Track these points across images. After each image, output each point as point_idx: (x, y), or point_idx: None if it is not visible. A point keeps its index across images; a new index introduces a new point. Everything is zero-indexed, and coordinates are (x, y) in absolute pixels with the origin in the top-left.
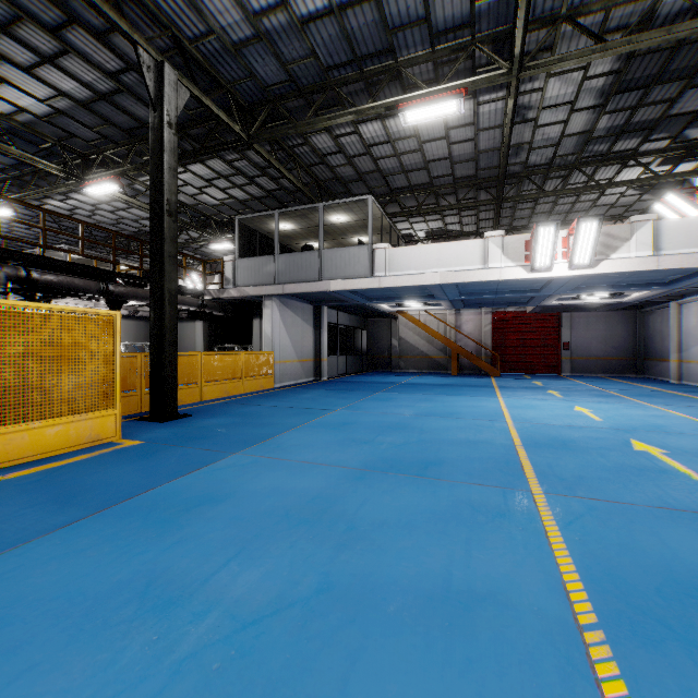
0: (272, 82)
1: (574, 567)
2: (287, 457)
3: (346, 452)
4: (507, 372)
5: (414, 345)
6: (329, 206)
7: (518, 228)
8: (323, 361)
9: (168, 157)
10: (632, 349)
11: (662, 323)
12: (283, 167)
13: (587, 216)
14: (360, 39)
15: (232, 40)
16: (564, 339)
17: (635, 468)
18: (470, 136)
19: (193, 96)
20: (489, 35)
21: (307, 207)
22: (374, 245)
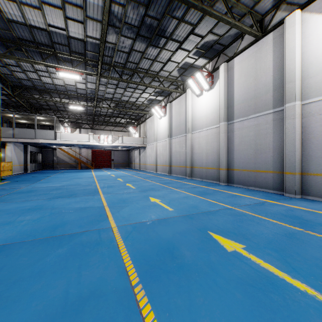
0: (27, 85)
1: (96, 180)
2: (53, 179)
3: (64, 178)
4: (96, 168)
5: (64, 159)
6: (39, 115)
7: (100, 124)
8: (28, 165)
9: (0, 108)
10: (127, 161)
11: (132, 155)
12: (21, 101)
13: (110, 134)
14: (59, 88)
15: (19, 77)
16: (112, 158)
17: (108, 176)
18: (85, 106)
19: (2, 87)
20: (90, 97)
21: (29, 114)
22: (57, 131)
